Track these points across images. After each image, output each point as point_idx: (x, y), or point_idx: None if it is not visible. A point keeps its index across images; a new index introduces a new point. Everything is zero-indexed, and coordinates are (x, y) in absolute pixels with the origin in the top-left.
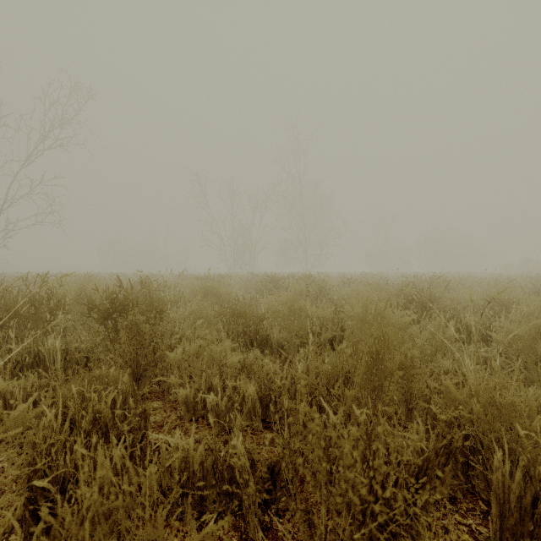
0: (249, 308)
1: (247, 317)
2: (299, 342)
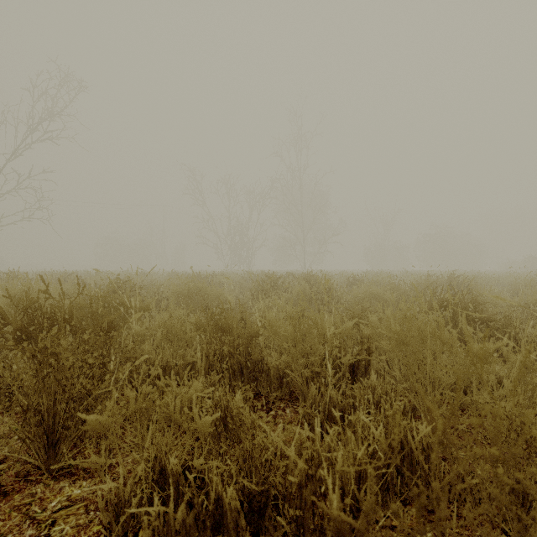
0: (241, 316)
1: (234, 333)
2: (309, 372)
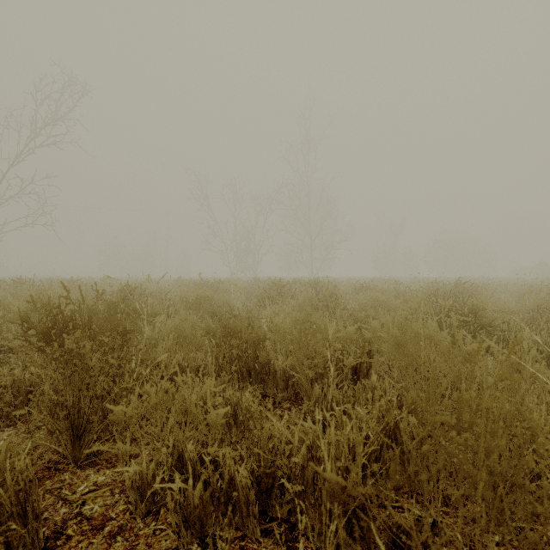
0: (248, 322)
1: (243, 337)
2: (313, 374)
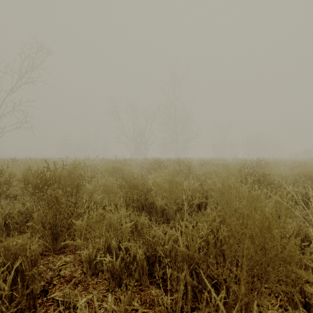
0: (142, 181)
1: (139, 189)
2: (176, 207)
